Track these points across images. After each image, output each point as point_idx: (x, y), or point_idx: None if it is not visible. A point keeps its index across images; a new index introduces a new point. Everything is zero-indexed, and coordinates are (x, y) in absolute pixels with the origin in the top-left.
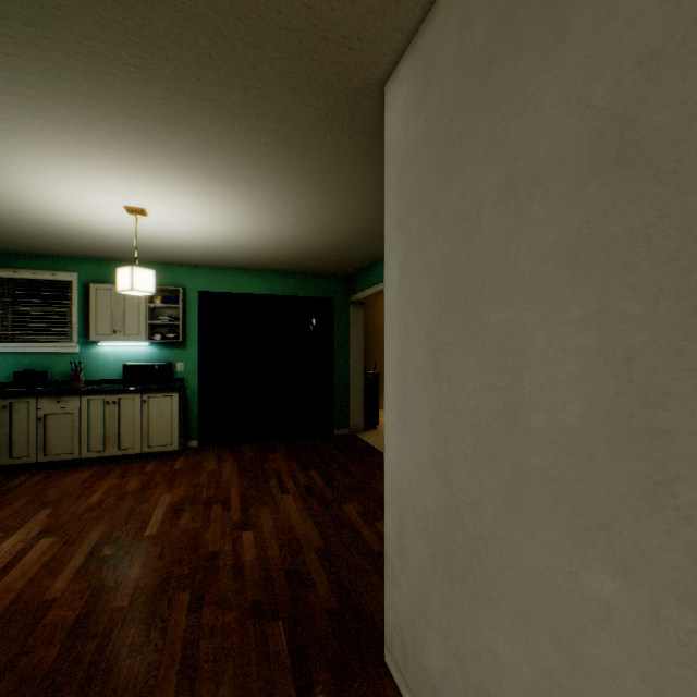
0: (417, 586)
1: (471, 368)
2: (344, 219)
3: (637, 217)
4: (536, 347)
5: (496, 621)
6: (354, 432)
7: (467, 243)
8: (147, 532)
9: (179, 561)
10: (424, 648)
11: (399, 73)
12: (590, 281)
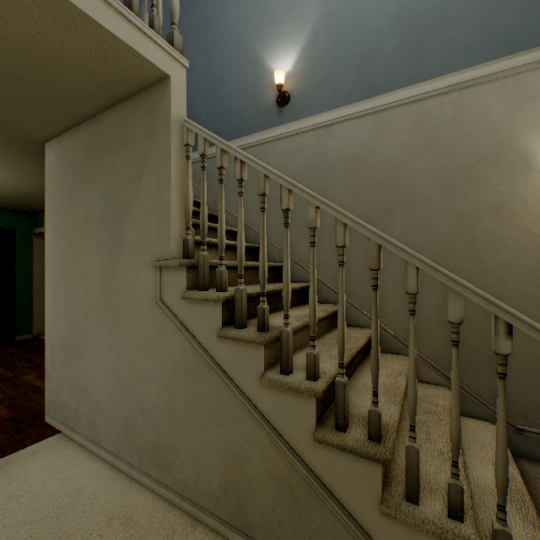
0: (60, 371)
1: (78, 277)
2: (24, 182)
3: (107, 240)
4: (92, 270)
5: (84, 360)
6: (38, 336)
7: (77, 232)
8: None
9: None
10: (63, 395)
11: (53, 144)
12: (101, 253)
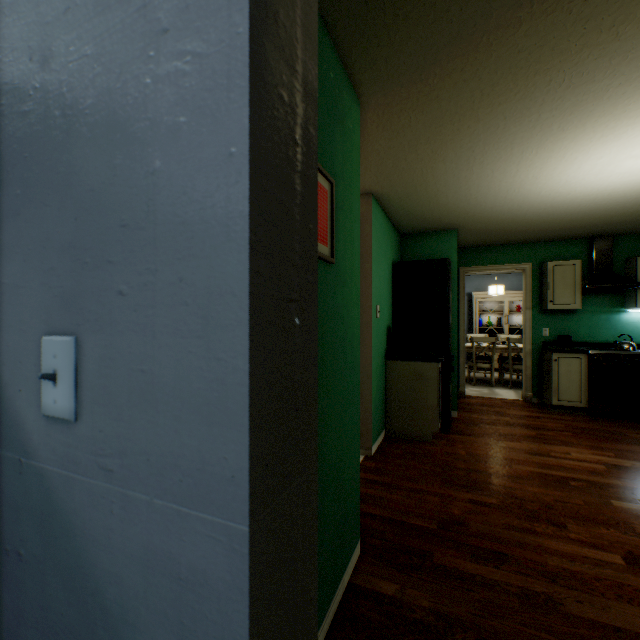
0: None
1: None
2: None
3: None
4: None
5: None
6: None
7: None
8: (616, 501)
9: (547, 505)
10: None
11: None
12: None
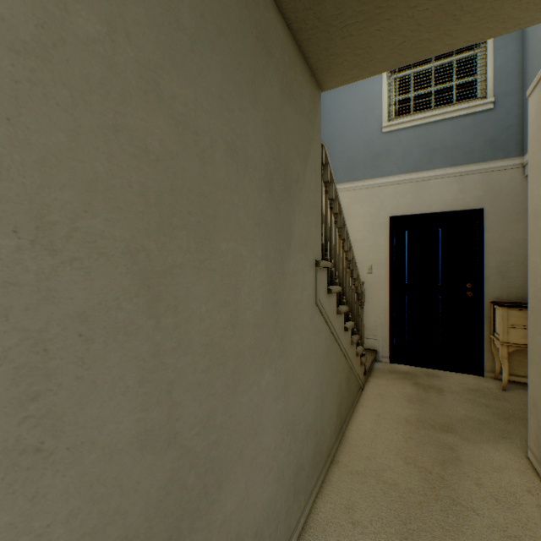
0: None
1: (205, 291)
2: None
3: (273, 219)
4: (247, 270)
5: (226, 492)
6: None
7: (202, 163)
8: None
9: None
10: None
11: None
12: (264, 239)
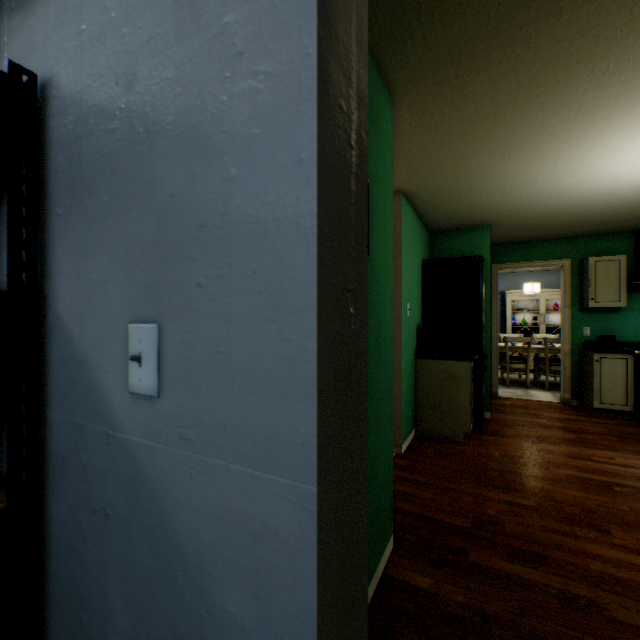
0: None
1: None
2: None
3: None
4: None
5: None
6: None
7: None
8: None
9: (589, 510)
10: None
11: None
12: None
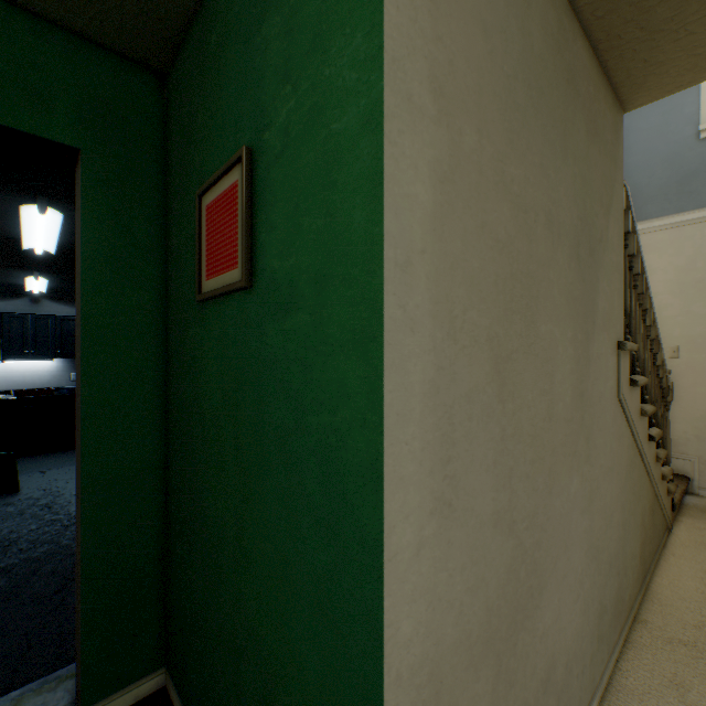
0: None
1: (530, 377)
2: None
3: (579, 292)
4: (559, 355)
5: (544, 601)
6: None
7: (528, 242)
8: None
9: None
10: None
11: None
12: (572, 317)
